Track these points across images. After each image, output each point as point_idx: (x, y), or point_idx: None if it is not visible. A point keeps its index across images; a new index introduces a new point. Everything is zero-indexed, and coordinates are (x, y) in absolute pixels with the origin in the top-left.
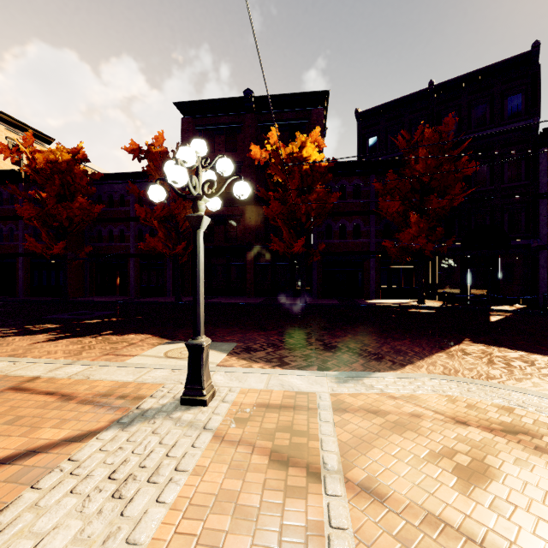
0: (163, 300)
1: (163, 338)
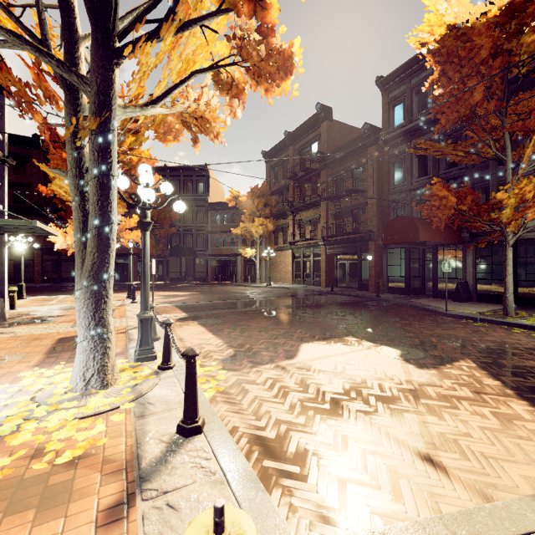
0: None
1: None
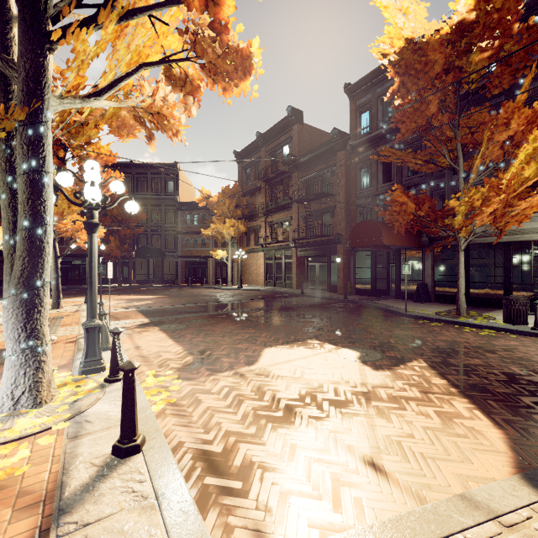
0: None
1: None
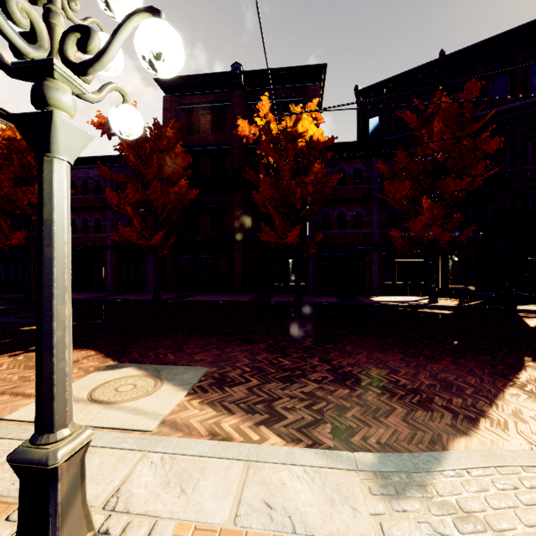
0: (140, 298)
1: (109, 357)
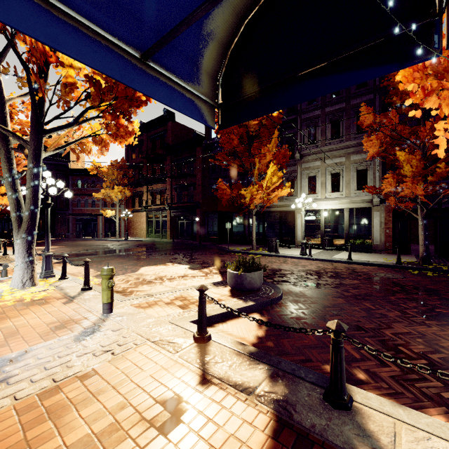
0: None
1: None
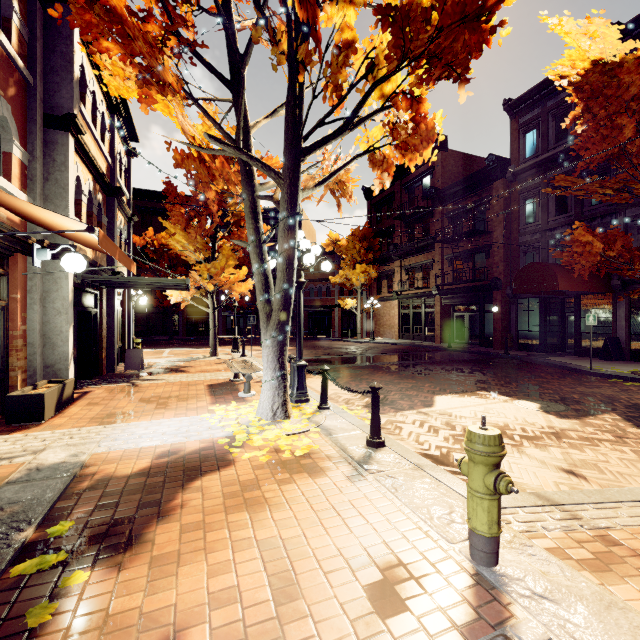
0: None
1: None
